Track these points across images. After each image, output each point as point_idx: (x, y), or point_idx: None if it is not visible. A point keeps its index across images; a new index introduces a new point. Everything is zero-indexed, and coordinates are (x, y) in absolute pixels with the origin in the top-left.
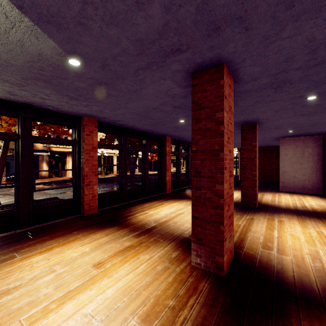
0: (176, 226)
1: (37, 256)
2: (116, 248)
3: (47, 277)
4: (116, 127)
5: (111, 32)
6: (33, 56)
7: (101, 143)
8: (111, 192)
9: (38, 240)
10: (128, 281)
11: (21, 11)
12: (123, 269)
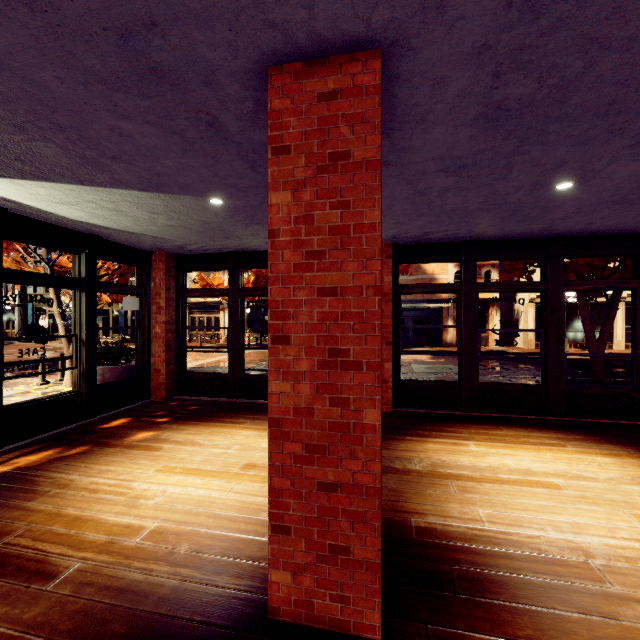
0: (445, 496)
1: (250, 430)
2: None
3: (217, 450)
4: (447, 245)
5: (170, 164)
6: (208, 211)
7: (408, 285)
8: (432, 382)
9: None
10: (222, 498)
11: (148, 191)
12: (248, 485)
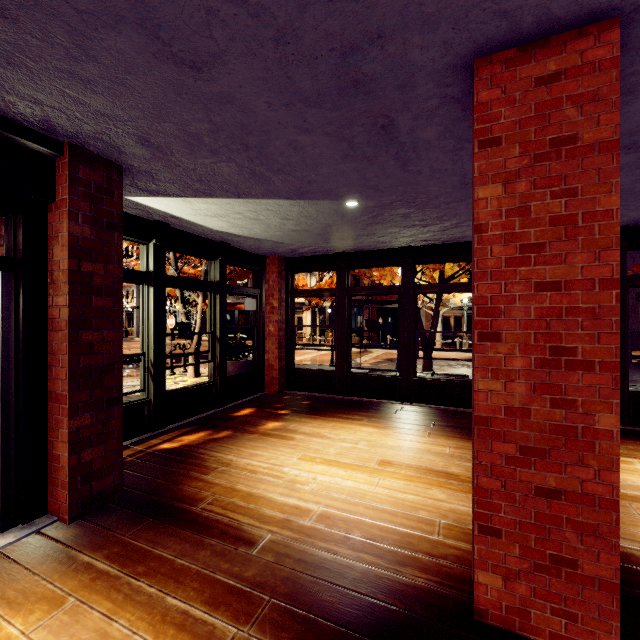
0: (628, 519)
1: (370, 428)
2: (433, 464)
3: (346, 444)
4: None
5: (325, 171)
6: (337, 214)
7: None
8: None
9: (394, 417)
10: (372, 491)
11: (291, 199)
12: (392, 481)
